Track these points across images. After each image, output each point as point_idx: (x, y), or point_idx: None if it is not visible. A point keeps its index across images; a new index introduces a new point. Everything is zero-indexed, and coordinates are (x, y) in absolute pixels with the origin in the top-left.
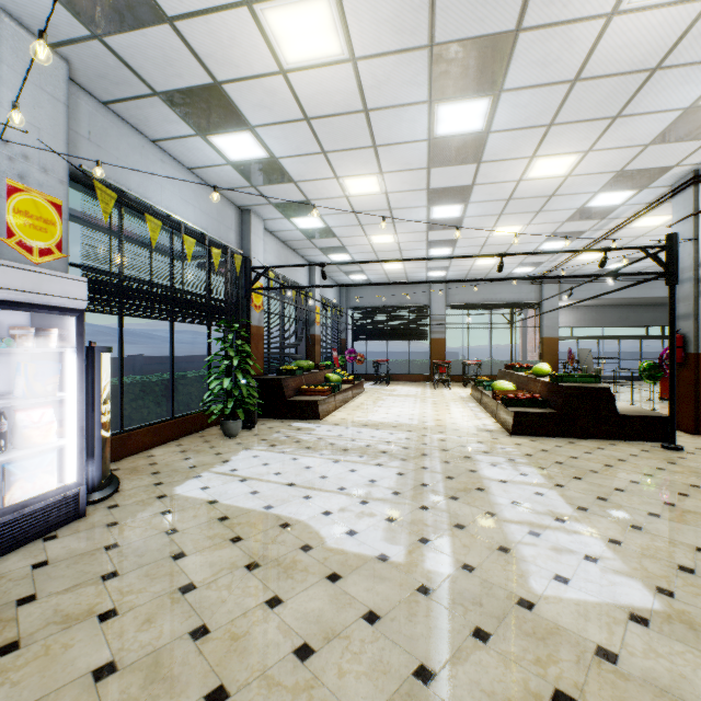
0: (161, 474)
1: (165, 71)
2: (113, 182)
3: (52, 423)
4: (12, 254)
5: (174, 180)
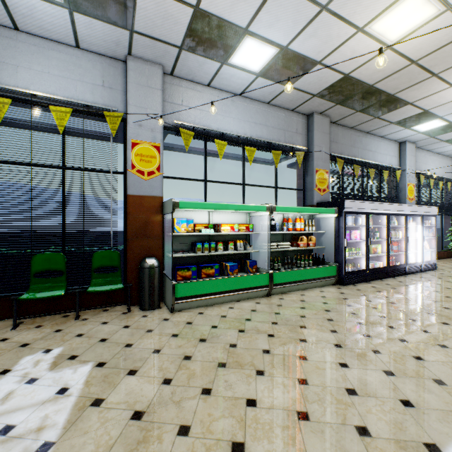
0: (446, 266)
1: (451, 136)
2: (421, 172)
3: (426, 244)
4: (407, 201)
5: (432, 160)
